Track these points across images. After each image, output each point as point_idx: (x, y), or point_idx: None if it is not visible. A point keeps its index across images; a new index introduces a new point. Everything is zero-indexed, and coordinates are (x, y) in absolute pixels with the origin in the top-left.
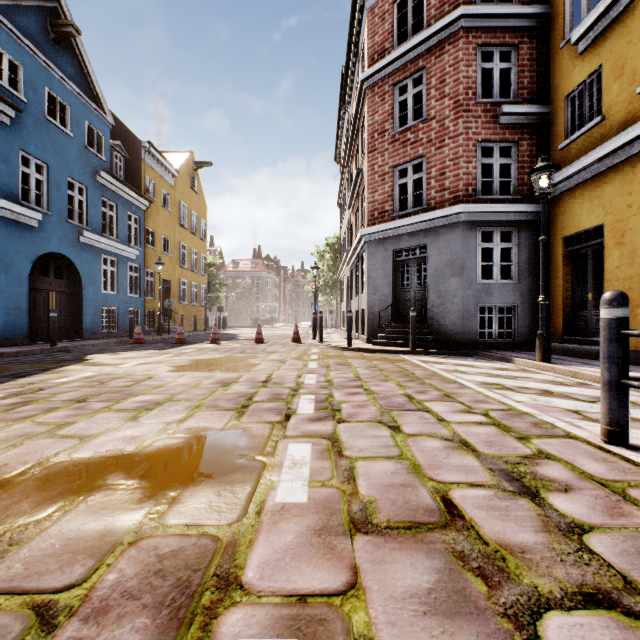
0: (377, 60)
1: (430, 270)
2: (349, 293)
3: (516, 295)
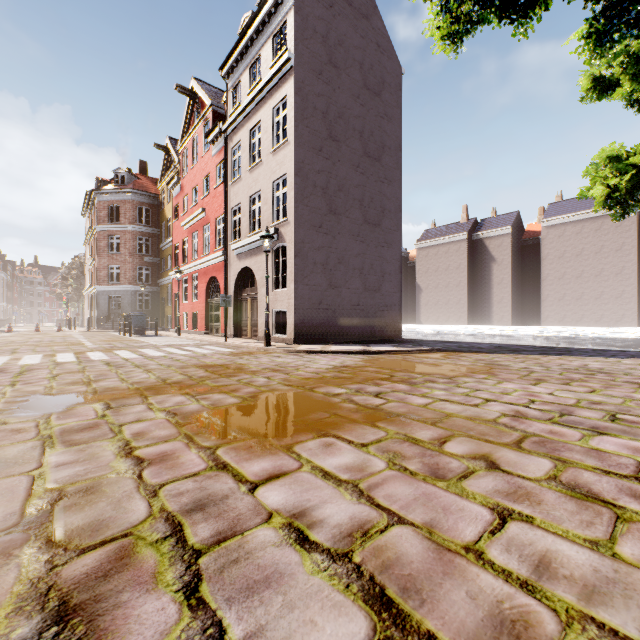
0: (102, 222)
1: (122, 304)
2: (91, 307)
3: (151, 313)
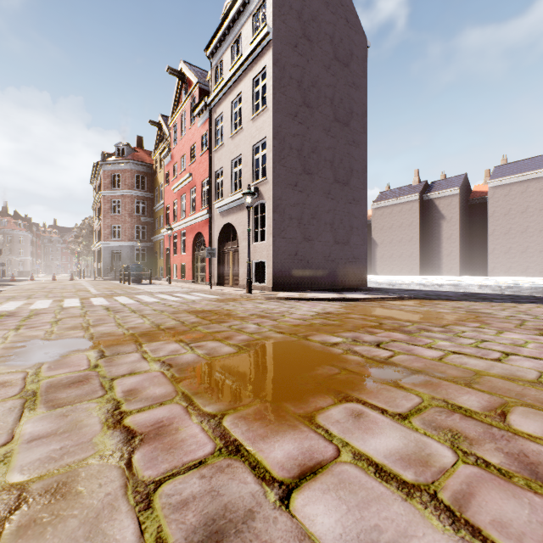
0: (106, 189)
1: (122, 257)
2: (97, 260)
3: (146, 265)
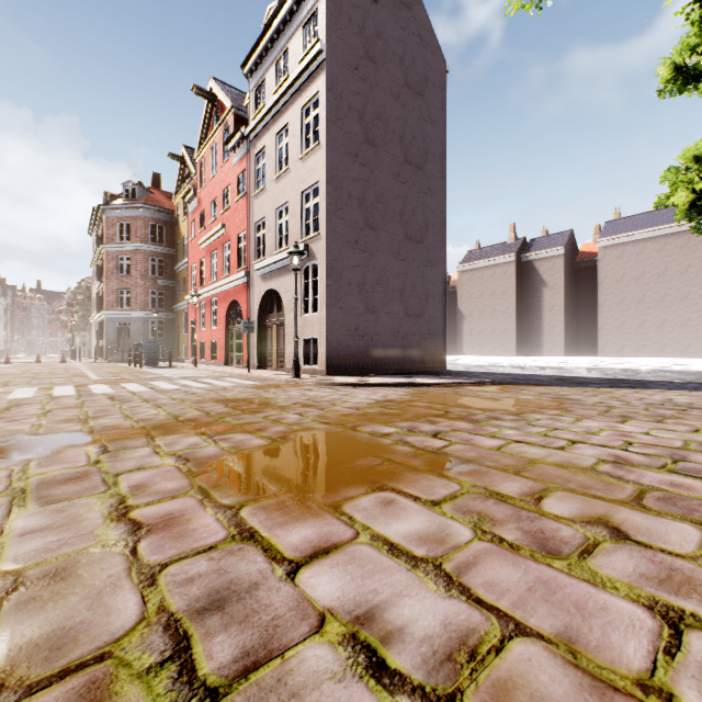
0: (111, 241)
1: (133, 332)
2: (99, 336)
3: (165, 343)
